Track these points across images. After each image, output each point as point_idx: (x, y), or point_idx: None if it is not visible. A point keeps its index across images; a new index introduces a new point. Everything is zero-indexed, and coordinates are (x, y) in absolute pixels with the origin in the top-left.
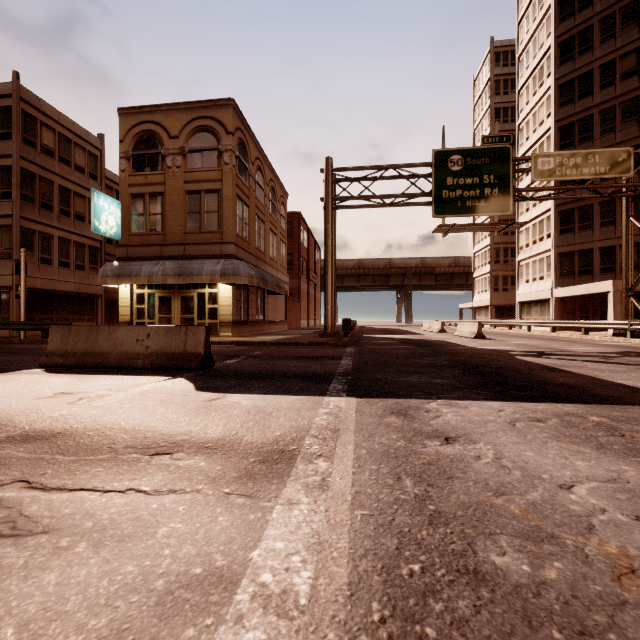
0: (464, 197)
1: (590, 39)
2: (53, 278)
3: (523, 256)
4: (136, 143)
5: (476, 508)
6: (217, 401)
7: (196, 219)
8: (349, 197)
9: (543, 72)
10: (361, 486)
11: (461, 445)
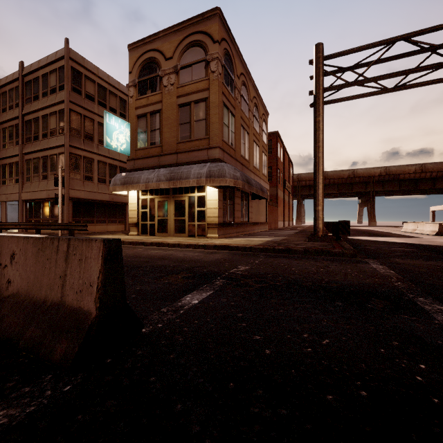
0: None
1: None
2: (93, 191)
3: None
4: (140, 71)
5: None
6: None
7: (187, 129)
8: (343, 84)
9: None
10: None
11: None
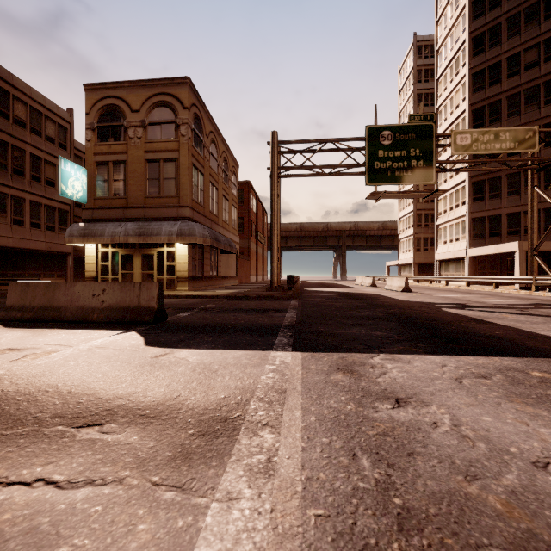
0: (393, 168)
1: (499, 35)
2: (25, 238)
3: (441, 221)
4: (101, 116)
5: (450, 501)
6: (164, 357)
7: (155, 185)
8: (293, 167)
9: (459, 63)
10: (312, 469)
11: (414, 408)
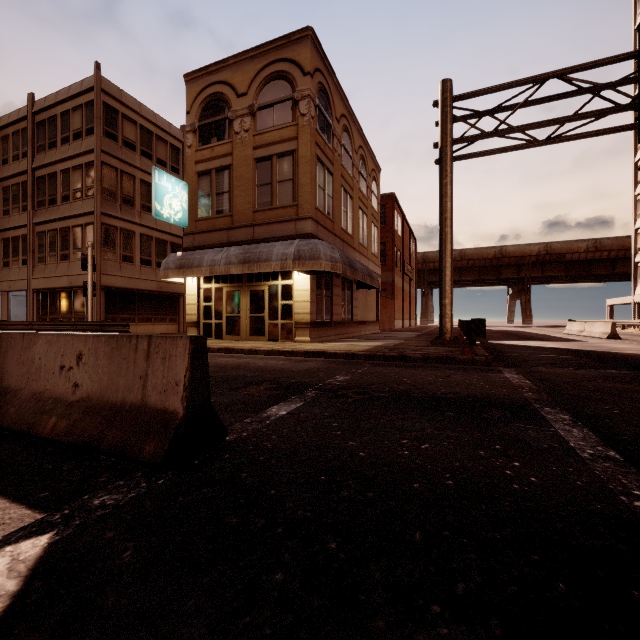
0: None
1: None
2: (134, 276)
3: None
4: (202, 111)
5: None
6: None
7: (267, 192)
8: (479, 135)
9: None
10: None
11: None
